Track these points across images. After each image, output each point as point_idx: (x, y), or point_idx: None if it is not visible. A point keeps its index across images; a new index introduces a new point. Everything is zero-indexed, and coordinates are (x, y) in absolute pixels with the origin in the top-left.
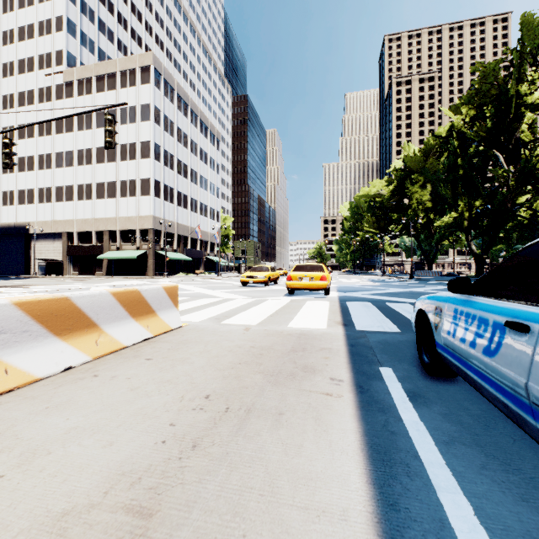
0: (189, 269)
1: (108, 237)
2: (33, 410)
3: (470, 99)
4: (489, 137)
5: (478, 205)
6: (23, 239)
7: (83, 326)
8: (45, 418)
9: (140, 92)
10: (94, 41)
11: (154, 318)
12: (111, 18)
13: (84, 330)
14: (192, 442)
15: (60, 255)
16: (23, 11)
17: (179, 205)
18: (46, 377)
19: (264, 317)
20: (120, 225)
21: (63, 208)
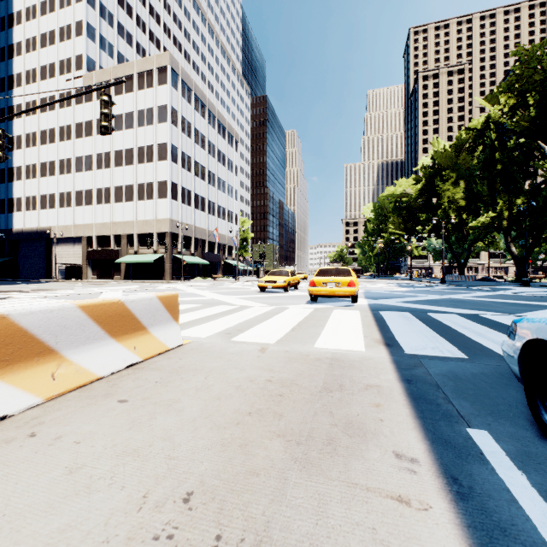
0: (207, 273)
1: (126, 240)
2: None
3: (510, 87)
4: (533, 127)
5: (520, 202)
6: (45, 244)
7: (32, 354)
8: None
9: (157, 93)
10: (113, 45)
11: (144, 336)
12: (130, 22)
13: (33, 360)
14: None
15: (79, 259)
16: (44, 18)
17: (197, 208)
18: None
19: (285, 331)
20: (137, 228)
21: (83, 212)
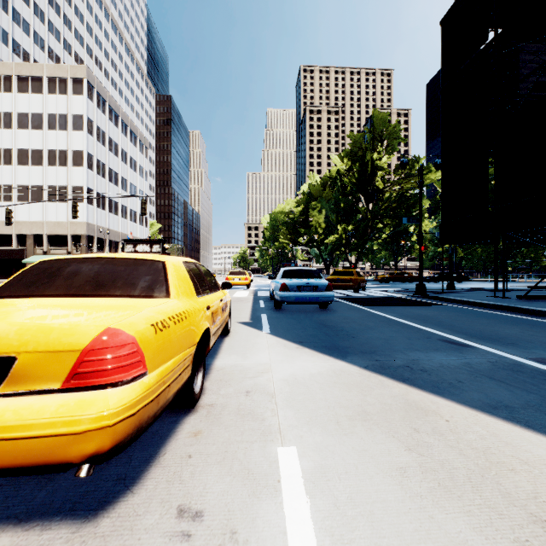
0: None
1: (32, 240)
2: None
3: (347, 155)
4: (358, 184)
5: (351, 229)
6: None
7: None
8: None
9: (72, 101)
10: (8, 32)
11: None
12: (27, 9)
13: None
14: None
15: None
16: None
17: (111, 212)
18: None
19: None
20: (47, 229)
21: None
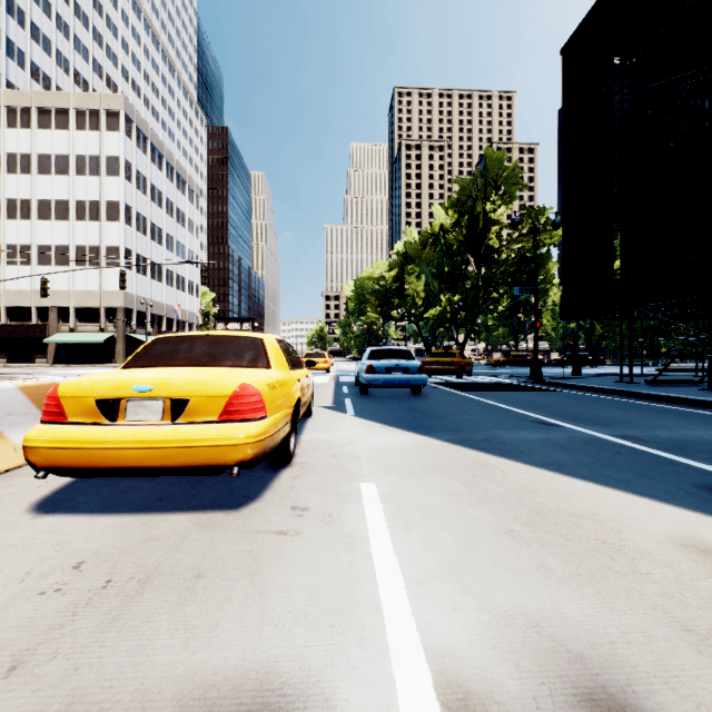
0: None
1: (56, 314)
2: None
3: (453, 205)
4: (466, 242)
5: (457, 300)
6: None
7: None
8: None
9: (105, 139)
10: (25, 52)
11: None
12: (47, 22)
13: None
14: None
15: None
16: None
17: (153, 278)
18: None
19: None
20: (75, 300)
21: None
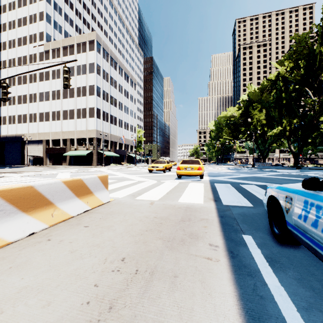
0: (118, 162)
1: (69, 142)
2: (0, 270)
3: (290, 56)
4: (302, 80)
5: (295, 122)
6: (20, 144)
7: (43, 204)
8: (6, 278)
9: (88, 56)
10: (62, 26)
11: (92, 197)
12: (72, 12)
13: (44, 207)
14: (109, 303)
15: (41, 153)
16: (20, 9)
17: (112, 123)
18: (16, 241)
19: (163, 194)
20: (76, 135)
21: (43, 125)
